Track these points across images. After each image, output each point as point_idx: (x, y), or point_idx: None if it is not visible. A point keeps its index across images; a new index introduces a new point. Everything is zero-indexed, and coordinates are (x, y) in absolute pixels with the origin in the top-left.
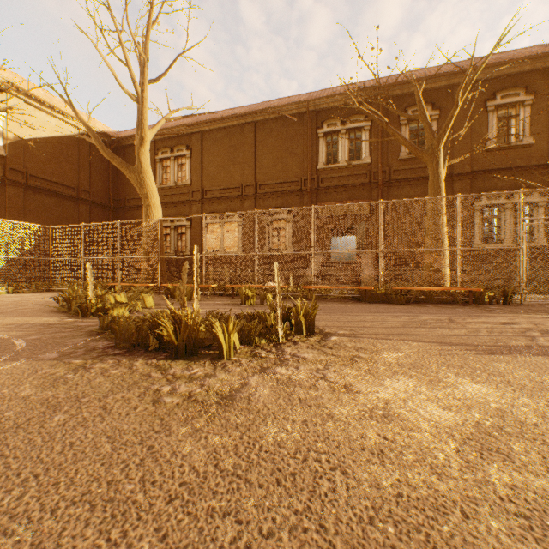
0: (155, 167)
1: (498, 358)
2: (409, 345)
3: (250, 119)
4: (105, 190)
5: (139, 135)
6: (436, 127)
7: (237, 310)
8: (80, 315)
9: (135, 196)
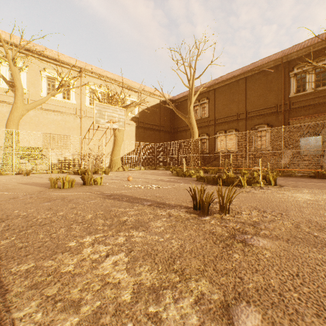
0: None
1: None
2: (320, 190)
3: (242, 76)
4: (169, 125)
5: (189, 102)
6: None
7: None
8: (182, 176)
9: (182, 125)
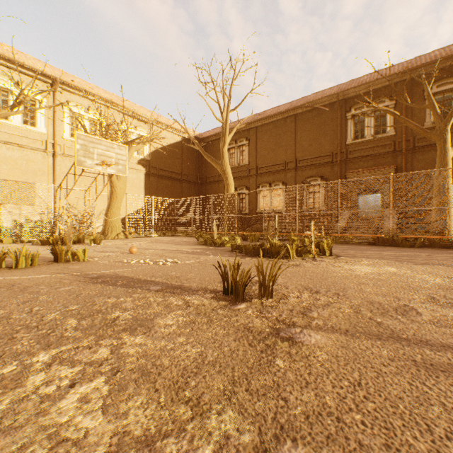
0: None
1: (423, 265)
2: (381, 260)
3: (291, 113)
4: (195, 173)
5: (223, 142)
6: None
7: None
8: (212, 246)
9: (212, 174)
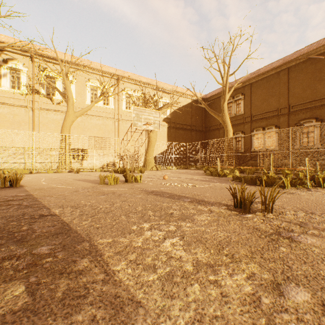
0: None
1: None
2: None
3: (283, 67)
4: (201, 124)
5: (223, 99)
6: None
7: None
8: (217, 176)
9: (214, 124)
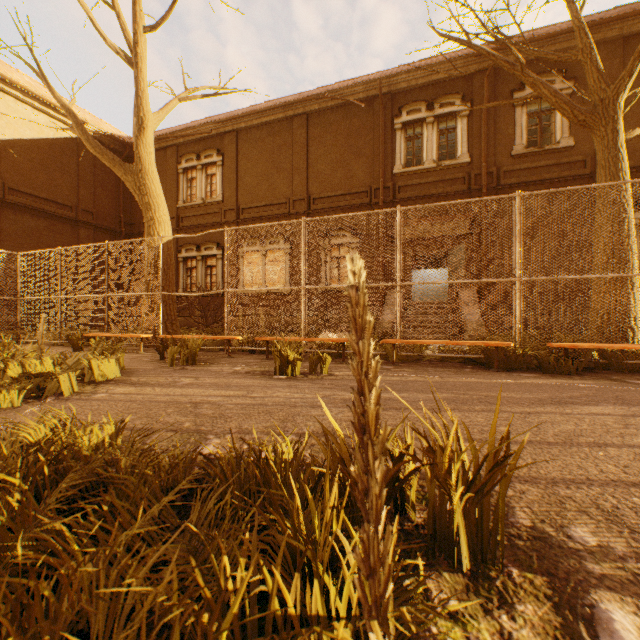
0: (178, 180)
1: None
2: None
3: (300, 110)
4: (115, 211)
5: (136, 116)
6: None
7: (260, 393)
8: None
9: None
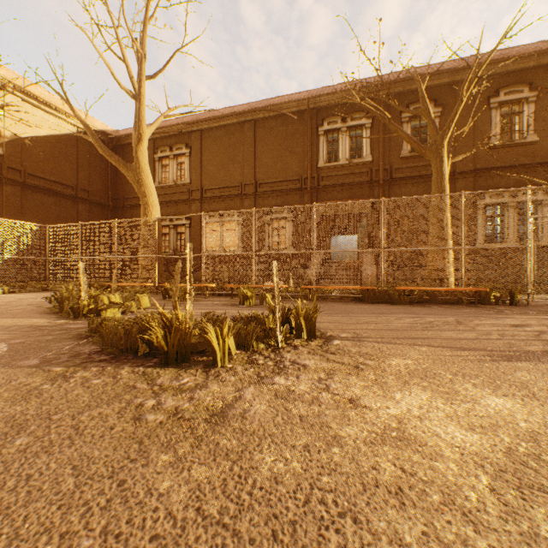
0: (154, 166)
1: (517, 365)
2: (418, 350)
3: (249, 117)
4: (104, 189)
5: (137, 132)
6: (438, 124)
7: (235, 311)
8: (71, 316)
9: (134, 194)
